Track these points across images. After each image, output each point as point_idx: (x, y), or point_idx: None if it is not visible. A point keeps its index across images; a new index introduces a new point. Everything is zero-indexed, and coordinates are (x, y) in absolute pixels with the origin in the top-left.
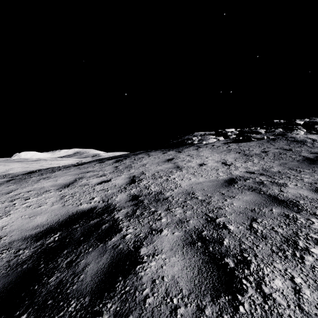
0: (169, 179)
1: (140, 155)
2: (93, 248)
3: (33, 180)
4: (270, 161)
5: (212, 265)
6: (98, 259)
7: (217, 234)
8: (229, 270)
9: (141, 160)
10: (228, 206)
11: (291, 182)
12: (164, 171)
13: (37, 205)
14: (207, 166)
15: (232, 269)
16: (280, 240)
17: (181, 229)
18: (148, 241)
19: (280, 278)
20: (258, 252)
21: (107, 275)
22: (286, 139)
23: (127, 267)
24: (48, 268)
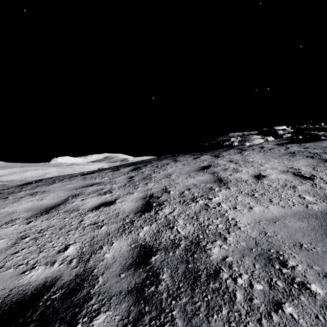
0: (210, 206)
1: (165, 160)
2: None
3: (16, 197)
4: None
5: None
6: None
7: None
8: None
9: (165, 168)
10: None
11: None
12: (198, 187)
13: None
14: (271, 180)
15: None
16: None
17: None
18: None
19: None
20: None
21: None
22: None
23: None
24: None
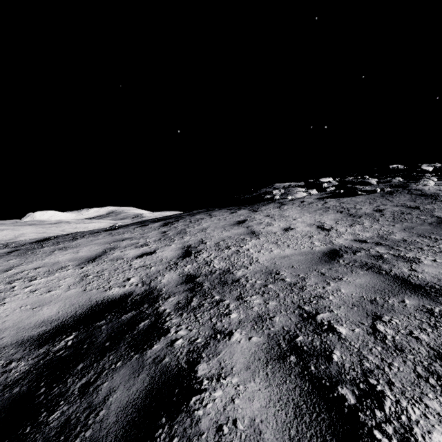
0: (240, 251)
1: (199, 215)
2: (124, 361)
3: (45, 252)
4: (388, 224)
5: (317, 400)
6: (130, 381)
7: (320, 342)
8: (348, 409)
9: (200, 223)
10: (334, 294)
11: (426, 255)
12: (232, 238)
13: (45, 289)
14: (296, 232)
15: (352, 408)
16: (428, 354)
17: (262, 331)
18: (210, 352)
19: (441, 429)
20: (393, 377)
21: (142, 413)
22: (410, 192)
23: (176, 398)
24: (51, 395)
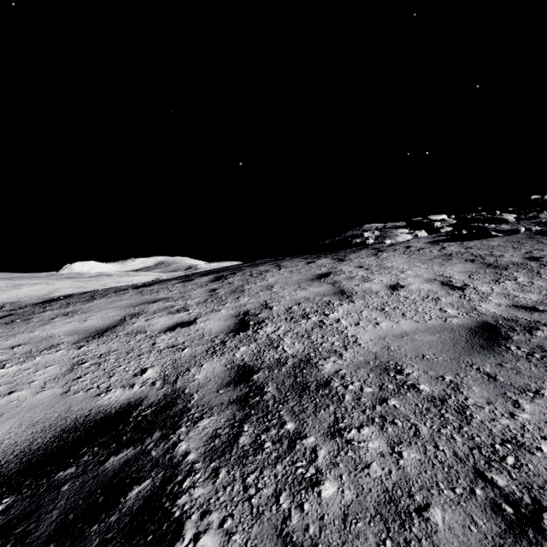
0: (325, 322)
1: (263, 266)
2: None
3: (42, 318)
4: None
5: None
6: None
7: None
8: None
9: (264, 277)
10: None
11: None
12: (312, 301)
13: (6, 388)
14: (410, 291)
15: None
16: None
17: None
18: None
19: None
20: None
21: None
22: None
23: None
24: None
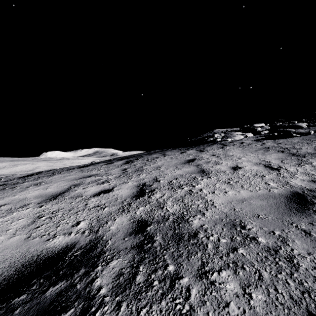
0: (193, 191)
1: (155, 154)
2: None
3: (22, 187)
4: None
5: None
6: None
7: None
8: None
9: (155, 161)
10: None
11: None
12: (184, 177)
13: None
14: (245, 171)
15: None
16: None
17: None
18: None
19: None
20: None
21: None
22: None
23: None
24: None
